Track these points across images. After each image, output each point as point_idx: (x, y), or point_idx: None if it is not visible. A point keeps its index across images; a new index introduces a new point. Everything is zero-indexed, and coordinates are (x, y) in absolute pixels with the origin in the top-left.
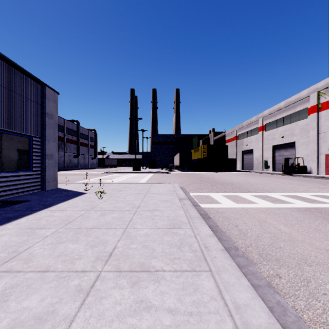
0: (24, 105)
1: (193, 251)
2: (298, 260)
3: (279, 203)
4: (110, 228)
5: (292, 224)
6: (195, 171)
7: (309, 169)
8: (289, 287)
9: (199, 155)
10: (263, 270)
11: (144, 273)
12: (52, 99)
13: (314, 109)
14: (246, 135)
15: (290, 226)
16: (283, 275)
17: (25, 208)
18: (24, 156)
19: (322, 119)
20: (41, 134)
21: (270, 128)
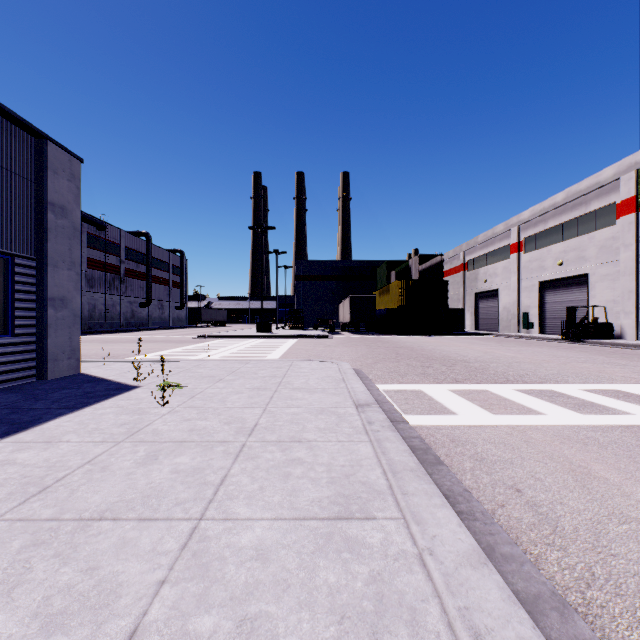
0: None
1: None
2: None
3: (593, 412)
4: (151, 518)
5: None
6: (382, 335)
7: (617, 331)
8: None
9: (390, 301)
10: None
11: None
12: (65, 172)
13: (630, 206)
14: (484, 261)
15: None
16: None
17: None
18: None
19: None
20: (37, 251)
21: (535, 246)
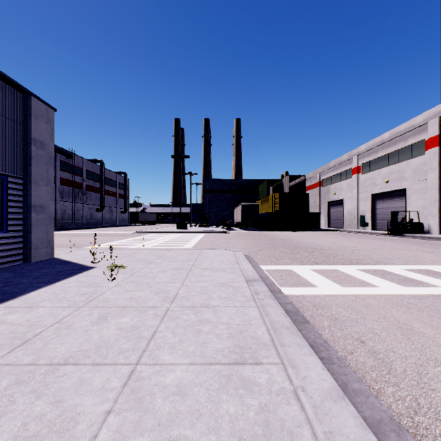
0: None
1: None
2: None
3: (412, 285)
4: (101, 363)
5: None
6: (263, 230)
7: (426, 228)
8: None
9: (269, 208)
10: None
11: None
12: (44, 118)
13: (435, 142)
14: (334, 180)
15: None
16: None
17: None
18: None
19: None
20: (23, 172)
21: (369, 169)
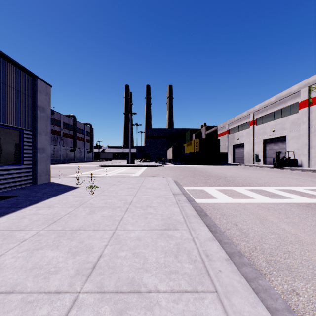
0: (14, 97)
1: (192, 261)
2: (313, 269)
3: (276, 198)
4: (97, 229)
5: (296, 223)
6: (188, 165)
7: (299, 163)
8: (312, 309)
9: (192, 149)
10: (275, 284)
11: (133, 296)
12: (44, 92)
13: (305, 104)
14: (237, 129)
15: (294, 225)
16: (301, 291)
17: (10, 204)
18: (15, 150)
19: (312, 113)
20: (32, 127)
21: (261, 122)
